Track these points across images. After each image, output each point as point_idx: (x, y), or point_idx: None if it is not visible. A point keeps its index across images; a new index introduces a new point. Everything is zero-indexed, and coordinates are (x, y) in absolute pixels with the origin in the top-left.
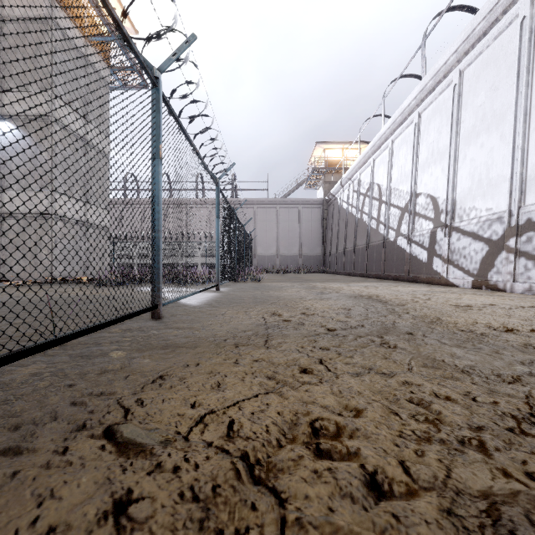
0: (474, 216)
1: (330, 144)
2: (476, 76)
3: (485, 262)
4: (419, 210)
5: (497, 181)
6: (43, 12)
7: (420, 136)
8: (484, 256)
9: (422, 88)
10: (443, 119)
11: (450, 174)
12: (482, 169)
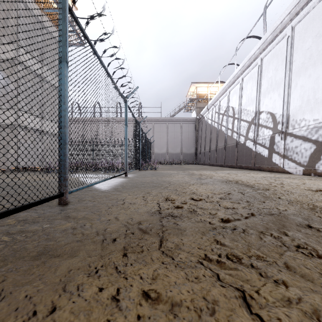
0: (304, 125)
1: (200, 83)
2: (304, 29)
3: (313, 156)
4: (261, 122)
5: None
6: None
7: (262, 73)
8: (312, 152)
9: (264, 41)
10: (279, 61)
11: (285, 97)
12: (310, 92)
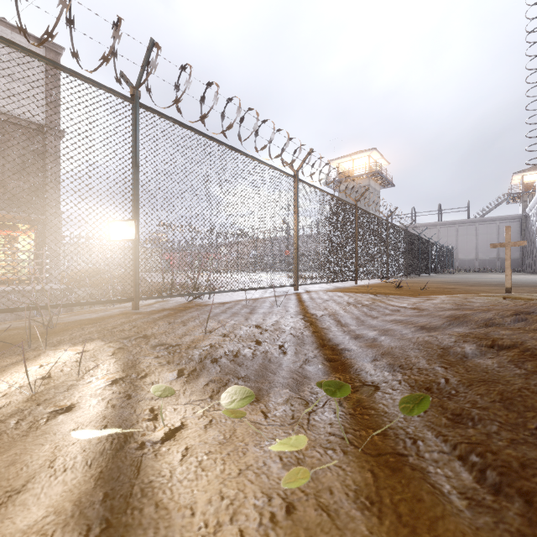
0: None
1: (527, 172)
2: None
3: None
4: None
5: None
6: (366, 183)
7: None
8: None
9: None
10: None
11: None
12: None
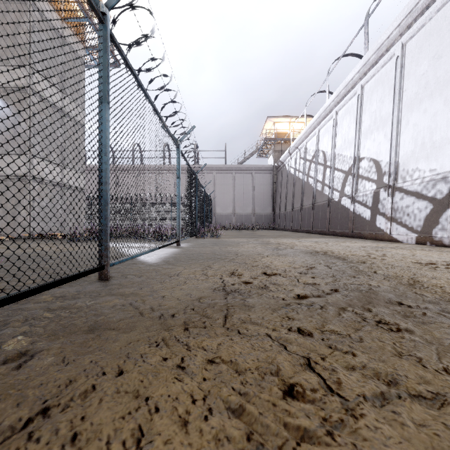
0: (417, 176)
1: (279, 118)
2: (418, 47)
3: (429, 219)
4: (362, 172)
5: (441, 144)
6: None
7: (363, 106)
8: (428, 213)
9: (365, 62)
10: (385, 90)
11: (392, 139)
12: (426, 133)
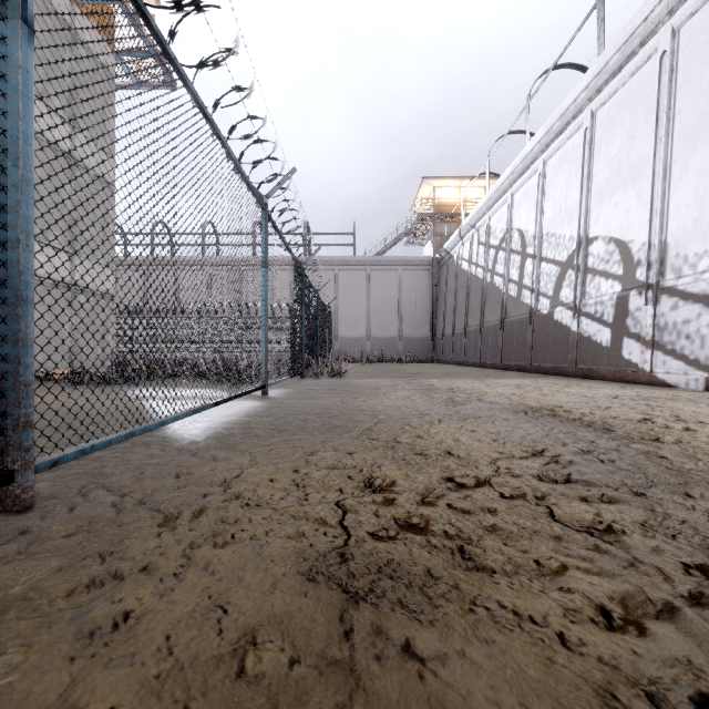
0: (706, 266)
1: (443, 179)
2: (706, 31)
3: None
4: (593, 263)
5: None
6: None
7: (595, 148)
8: None
9: (600, 69)
10: (639, 115)
11: (654, 200)
12: None
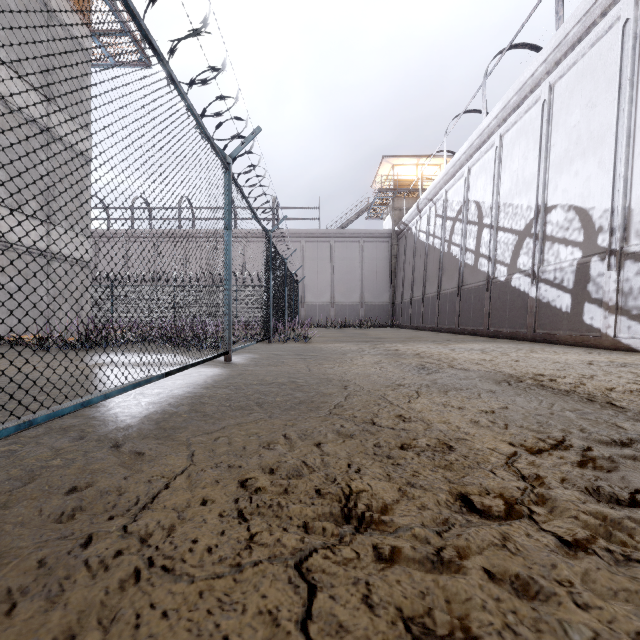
0: None
1: (401, 158)
2: None
3: None
4: (552, 231)
5: None
6: None
7: (553, 119)
8: None
9: (559, 41)
10: (599, 84)
11: (617, 167)
12: None
